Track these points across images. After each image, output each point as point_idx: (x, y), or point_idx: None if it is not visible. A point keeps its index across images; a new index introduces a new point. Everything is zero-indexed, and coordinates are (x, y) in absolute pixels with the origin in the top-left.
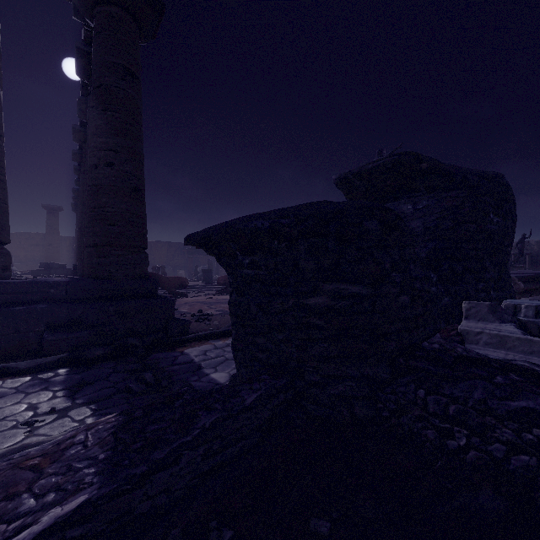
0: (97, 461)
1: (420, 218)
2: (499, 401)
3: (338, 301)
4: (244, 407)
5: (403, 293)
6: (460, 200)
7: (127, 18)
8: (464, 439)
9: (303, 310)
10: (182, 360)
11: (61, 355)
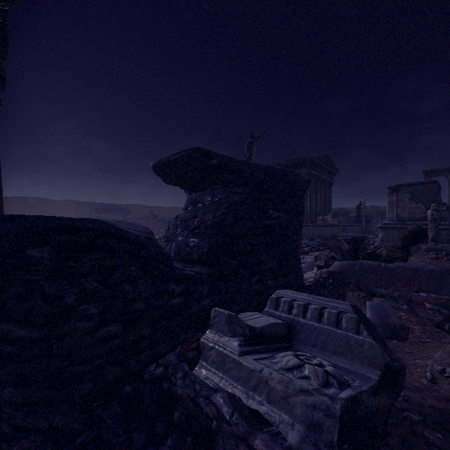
0: None
1: (213, 210)
2: None
3: (6, 346)
4: None
5: (109, 322)
6: (244, 196)
7: None
8: None
9: None
10: None
11: None
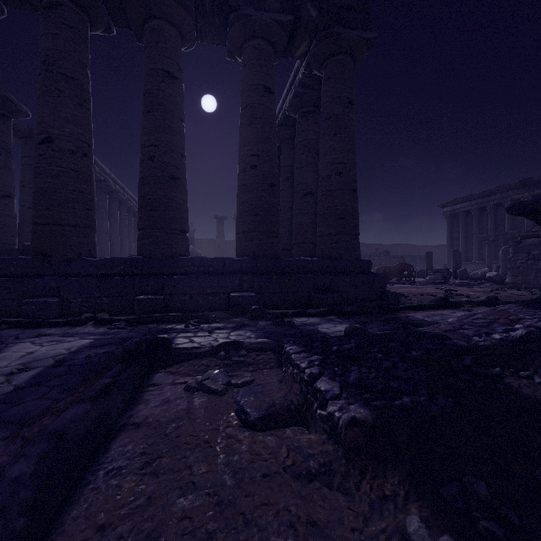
0: (538, 311)
1: None
2: None
3: None
4: None
5: None
6: None
7: (349, 61)
8: None
9: None
10: (415, 319)
11: (323, 309)
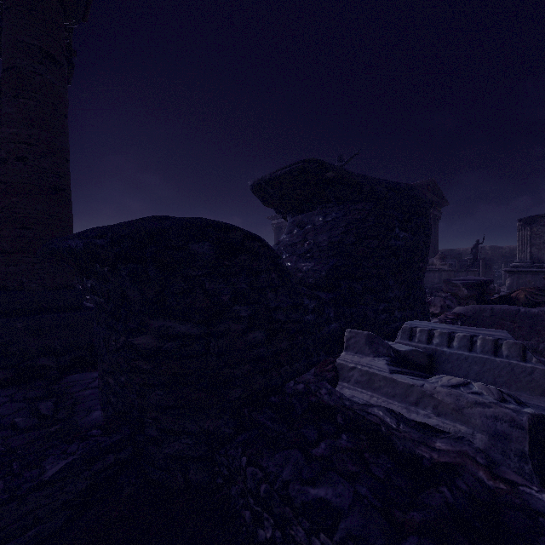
0: None
1: (328, 231)
2: (301, 485)
3: (166, 342)
4: (39, 483)
5: (255, 328)
6: (365, 213)
7: None
8: (271, 530)
9: (132, 351)
10: None
11: None
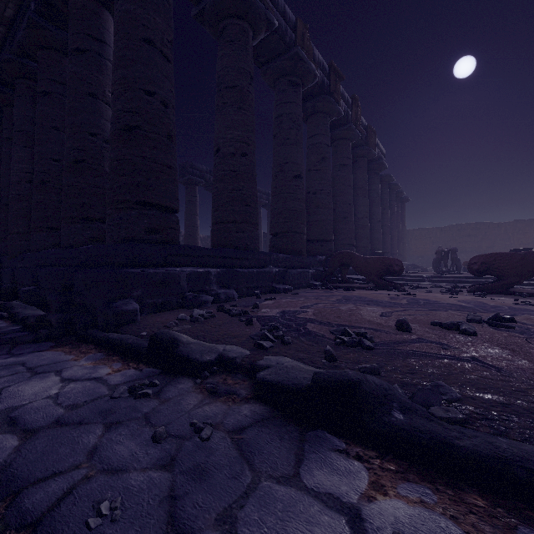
0: None
1: None
2: None
3: None
4: None
5: None
6: None
7: None
8: None
9: None
10: None
11: None
